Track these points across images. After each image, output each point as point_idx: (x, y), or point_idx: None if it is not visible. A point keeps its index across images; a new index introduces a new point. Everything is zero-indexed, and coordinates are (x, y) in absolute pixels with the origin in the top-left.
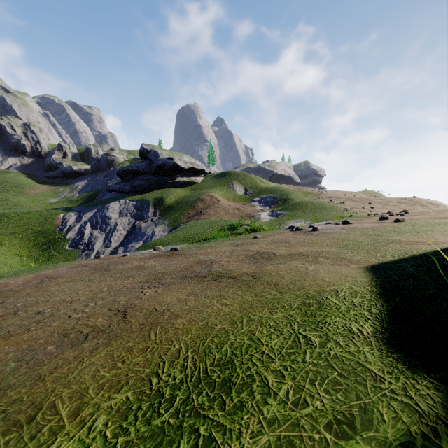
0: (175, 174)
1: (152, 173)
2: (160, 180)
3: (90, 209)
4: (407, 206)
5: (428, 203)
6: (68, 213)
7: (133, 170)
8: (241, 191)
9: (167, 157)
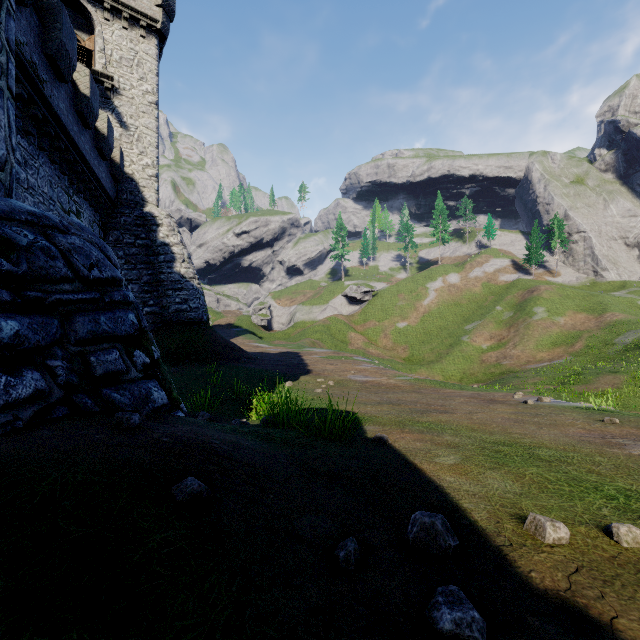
0: None
1: None
2: None
3: None
4: None
5: None
6: None
7: None
8: None
9: None
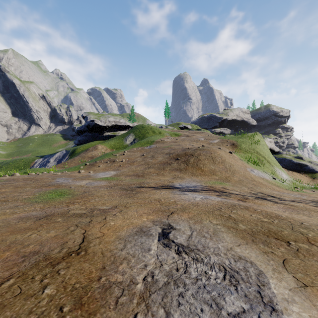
0: (102, 131)
1: (88, 131)
2: (94, 135)
3: (50, 156)
4: (160, 158)
5: (187, 155)
6: (40, 158)
7: (79, 130)
8: (130, 141)
9: (90, 120)
